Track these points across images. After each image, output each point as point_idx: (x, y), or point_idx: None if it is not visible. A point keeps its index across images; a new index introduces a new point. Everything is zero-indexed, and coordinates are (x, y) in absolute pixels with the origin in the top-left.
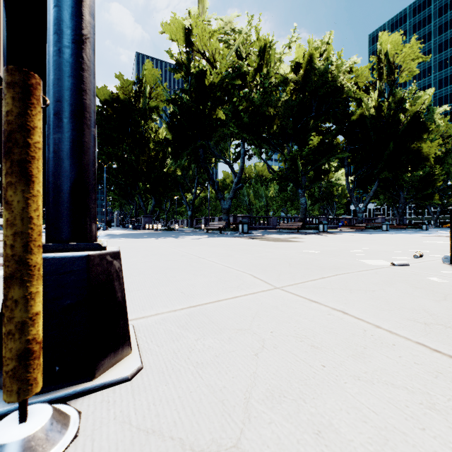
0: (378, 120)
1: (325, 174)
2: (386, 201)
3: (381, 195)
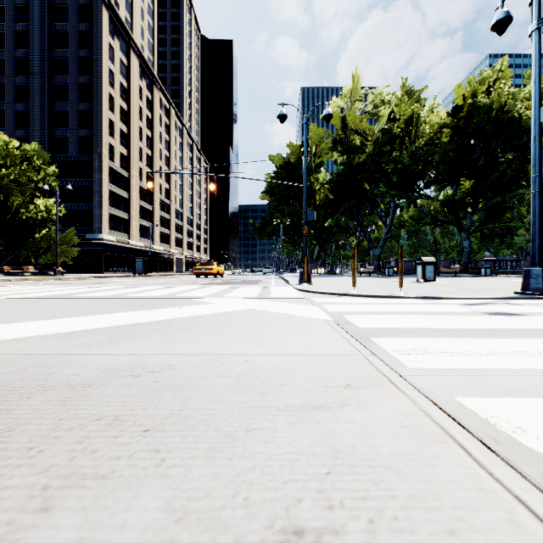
0: None
1: (505, 211)
2: None
3: None
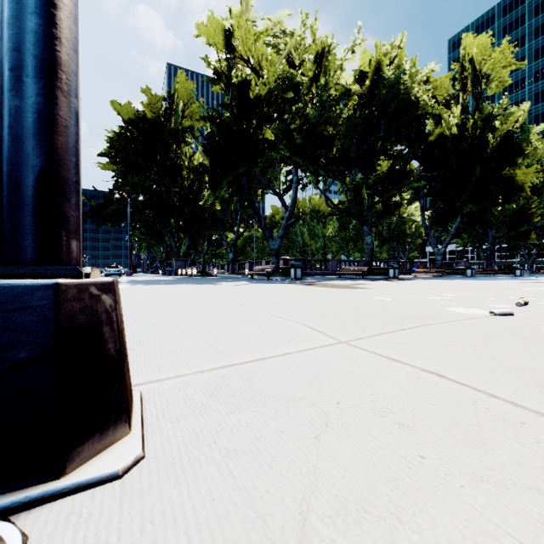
0: (462, 141)
1: (396, 207)
2: (470, 241)
3: (465, 233)
